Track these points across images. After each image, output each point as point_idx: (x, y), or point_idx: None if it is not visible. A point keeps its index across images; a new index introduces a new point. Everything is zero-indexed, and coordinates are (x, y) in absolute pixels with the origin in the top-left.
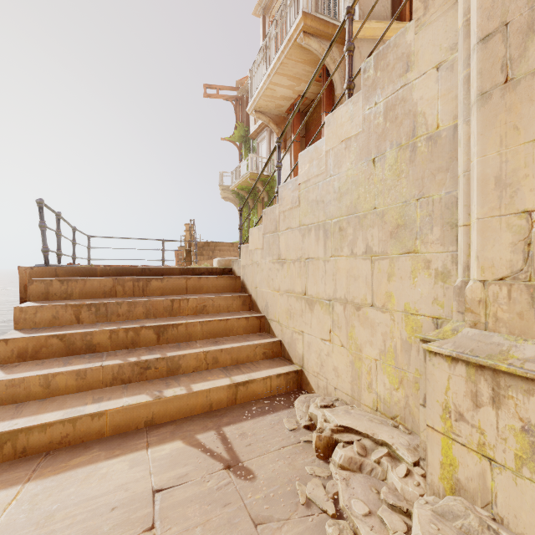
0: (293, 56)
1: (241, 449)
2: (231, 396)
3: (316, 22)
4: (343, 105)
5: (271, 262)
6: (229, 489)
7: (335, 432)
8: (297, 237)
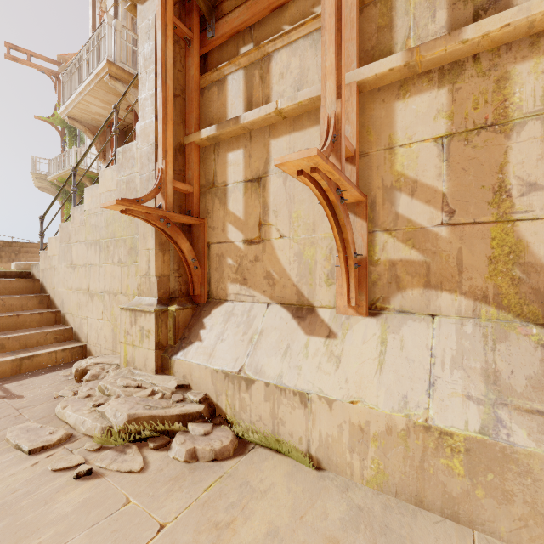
0: (104, 87)
1: (17, 390)
2: (15, 368)
3: (121, 71)
4: (109, 168)
5: (66, 266)
6: (2, 404)
7: (90, 366)
8: (84, 249)
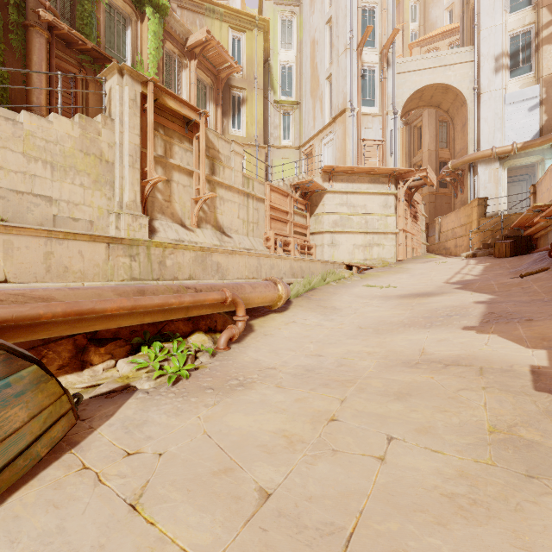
0: None
1: None
2: None
3: None
4: (67, 119)
5: None
6: None
7: None
8: (21, 159)
